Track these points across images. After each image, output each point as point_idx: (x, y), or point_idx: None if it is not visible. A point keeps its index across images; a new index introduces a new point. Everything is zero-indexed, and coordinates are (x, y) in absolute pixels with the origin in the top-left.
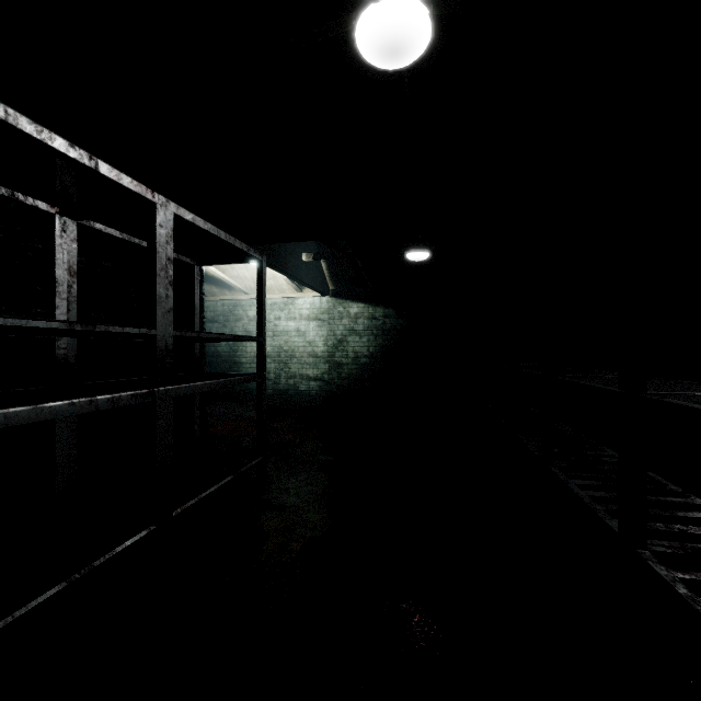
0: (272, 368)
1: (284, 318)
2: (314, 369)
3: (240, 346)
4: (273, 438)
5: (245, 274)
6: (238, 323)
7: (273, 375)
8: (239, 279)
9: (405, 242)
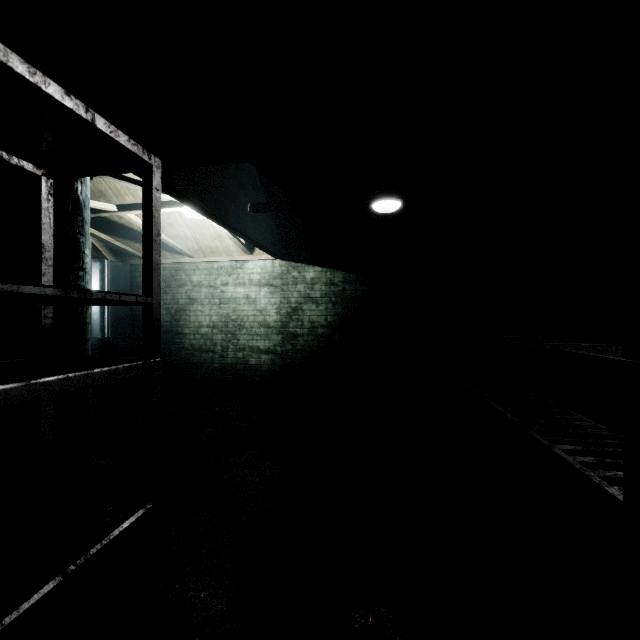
0: (218, 340)
1: (232, 283)
2: (266, 341)
3: (183, 315)
4: (205, 433)
5: (187, 233)
6: (180, 289)
7: (219, 347)
8: (180, 239)
9: (369, 194)
